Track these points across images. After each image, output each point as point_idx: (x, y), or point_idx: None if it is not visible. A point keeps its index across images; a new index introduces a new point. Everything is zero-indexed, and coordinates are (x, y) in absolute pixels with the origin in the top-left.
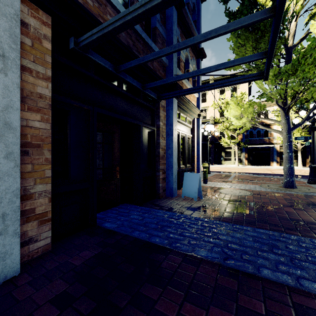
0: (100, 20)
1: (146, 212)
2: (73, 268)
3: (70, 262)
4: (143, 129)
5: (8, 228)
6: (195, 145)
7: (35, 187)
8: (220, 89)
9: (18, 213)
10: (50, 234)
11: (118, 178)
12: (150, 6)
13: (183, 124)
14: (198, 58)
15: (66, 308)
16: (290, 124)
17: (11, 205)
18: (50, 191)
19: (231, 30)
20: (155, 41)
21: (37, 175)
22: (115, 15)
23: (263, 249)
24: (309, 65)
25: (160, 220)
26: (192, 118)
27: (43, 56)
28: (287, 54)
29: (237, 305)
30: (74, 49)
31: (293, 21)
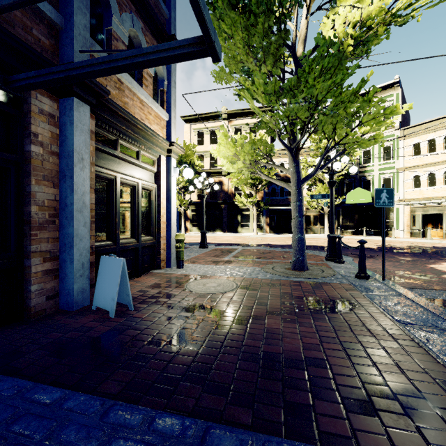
0: None
1: None
2: None
3: None
4: None
5: None
6: (163, 202)
7: None
8: (236, 128)
9: None
10: None
11: None
12: None
13: (132, 162)
14: None
15: None
16: (300, 174)
17: None
18: None
19: None
20: None
21: None
22: None
23: None
24: (317, 78)
25: None
26: (156, 154)
27: None
28: (296, 67)
29: None
30: None
31: (303, 18)
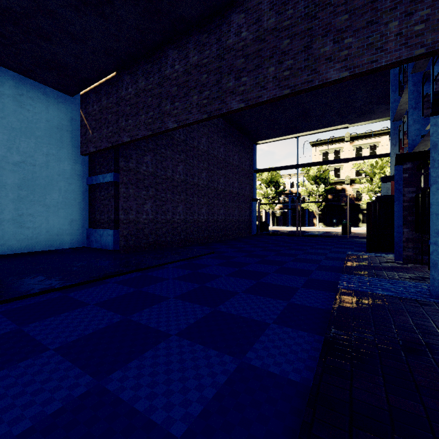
0: None
1: None
2: None
3: None
4: None
5: None
6: None
7: None
8: (357, 147)
9: None
10: None
11: None
12: None
13: None
14: None
15: None
16: None
17: None
18: None
19: None
20: None
21: None
22: None
23: None
24: None
25: None
26: None
27: None
28: None
29: None
30: None
31: None
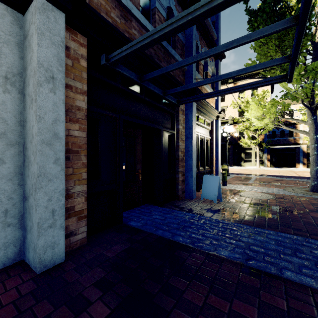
0: (126, 35)
1: (167, 212)
2: (108, 260)
3: (104, 254)
4: (163, 133)
5: (56, 222)
6: (214, 147)
7: (74, 187)
8: None
9: (63, 210)
10: (86, 229)
11: (140, 180)
12: (176, 25)
13: (202, 126)
14: (217, 59)
15: (107, 291)
16: (317, 124)
17: (58, 203)
18: (86, 191)
19: (253, 40)
20: (175, 47)
21: (76, 177)
22: (139, 28)
23: (286, 253)
24: None
25: (181, 221)
26: (211, 120)
27: (81, 73)
28: (314, 50)
29: (259, 301)
30: (105, 64)
31: None
